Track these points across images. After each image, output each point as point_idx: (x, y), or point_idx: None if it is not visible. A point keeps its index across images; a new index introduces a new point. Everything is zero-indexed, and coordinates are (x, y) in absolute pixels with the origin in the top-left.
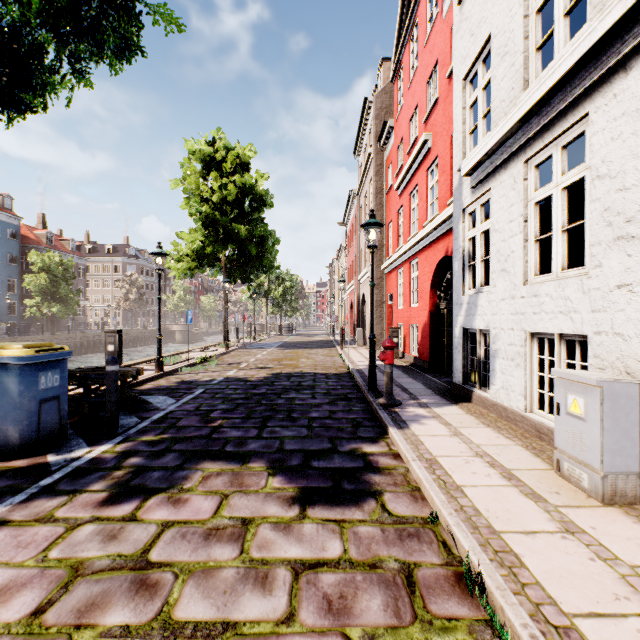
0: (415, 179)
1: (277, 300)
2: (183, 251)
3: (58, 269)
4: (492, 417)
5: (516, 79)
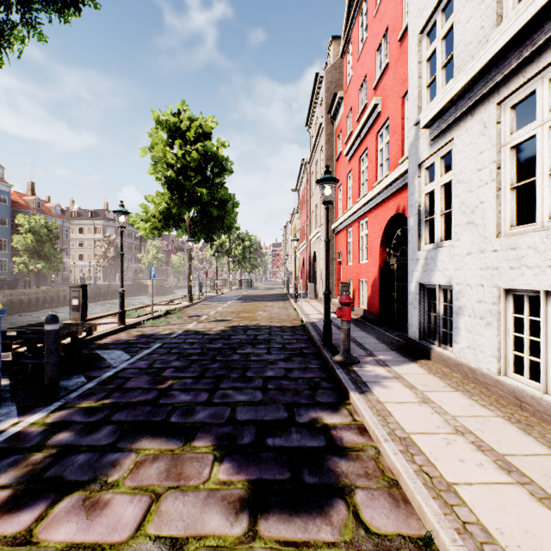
0: (364, 143)
1: (237, 258)
2: (151, 213)
3: (43, 230)
4: (457, 378)
5: (486, 16)
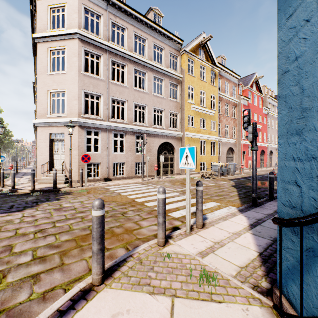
0: None
1: (12, 153)
2: None
3: None
4: None
5: None
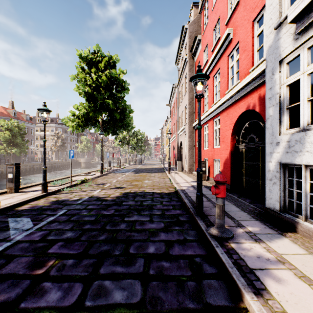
0: (218, 65)
1: (133, 145)
2: (76, 116)
3: (16, 129)
4: None
5: None
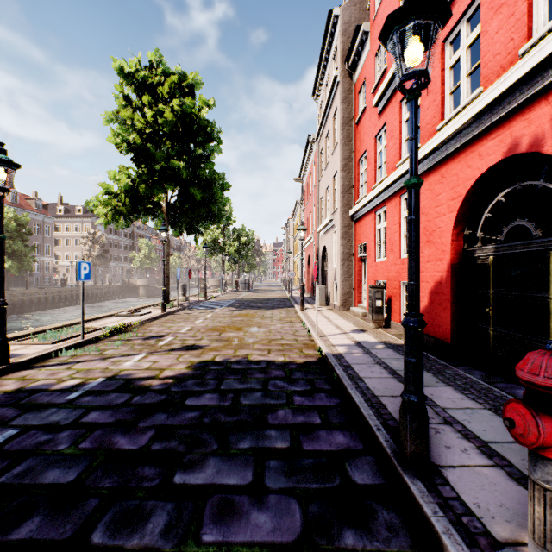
0: None
1: (232, 256)
2: (114, 195)
3: (10, 224)
4: None
5: None
